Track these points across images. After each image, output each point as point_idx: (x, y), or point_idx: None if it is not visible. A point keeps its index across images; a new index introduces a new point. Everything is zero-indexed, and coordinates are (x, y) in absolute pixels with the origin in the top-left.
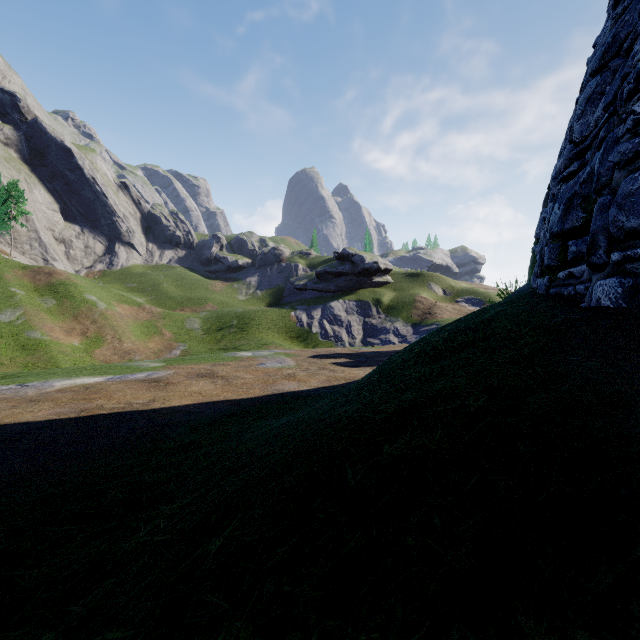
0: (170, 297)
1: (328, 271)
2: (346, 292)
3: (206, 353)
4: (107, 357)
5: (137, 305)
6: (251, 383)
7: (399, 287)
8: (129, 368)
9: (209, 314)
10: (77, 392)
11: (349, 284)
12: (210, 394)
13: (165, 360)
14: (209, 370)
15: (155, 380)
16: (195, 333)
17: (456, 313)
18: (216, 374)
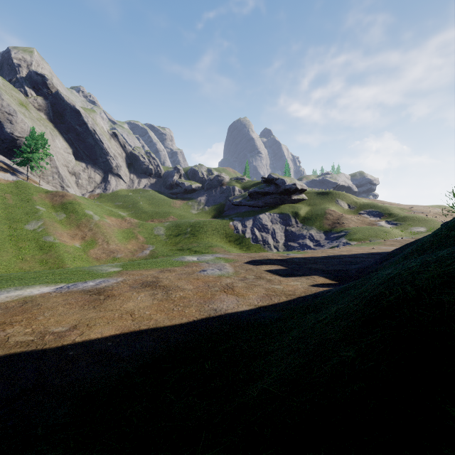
0: (144, 212)
1: (257, 191)
2: (271, 207)
3: (167, 253)
4: (98, 255)
5: (121, 217)
6: (189, 297)
7: (312, 203)
8: (89, 273)
9: (171, 224)
10: (7, 310)
11: (273, 201)
12: (142, 315)
13: (124, 264)
14: (155, 277)
15: (99, 291)
16: (160, 238)
17: (360, 223)
18: (159, 283)
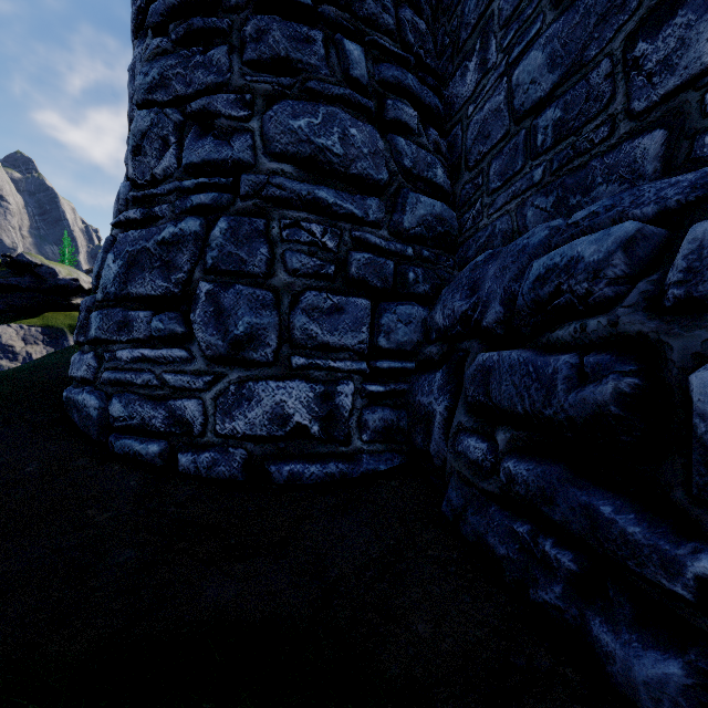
0: None
1: None
2: (25, 314)
3: None
4: None
5: None
6: None
7: None
8: None
9: None
10: None
11: (31, 303)
12: None
13: None
14: None
15: None
16: None
17: None
18: None
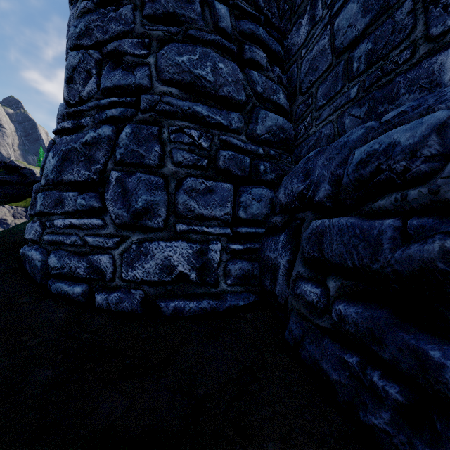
0: None
1: None
2: (14, 199)
3: None
4: None
5: None
6: None
7: None
8: None
9: None
10: None
11: (18, 192)
12: None
13: None
14: None
15: None
16: None
17: None
18: None
